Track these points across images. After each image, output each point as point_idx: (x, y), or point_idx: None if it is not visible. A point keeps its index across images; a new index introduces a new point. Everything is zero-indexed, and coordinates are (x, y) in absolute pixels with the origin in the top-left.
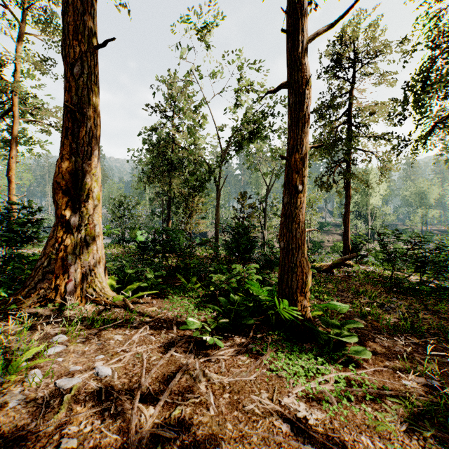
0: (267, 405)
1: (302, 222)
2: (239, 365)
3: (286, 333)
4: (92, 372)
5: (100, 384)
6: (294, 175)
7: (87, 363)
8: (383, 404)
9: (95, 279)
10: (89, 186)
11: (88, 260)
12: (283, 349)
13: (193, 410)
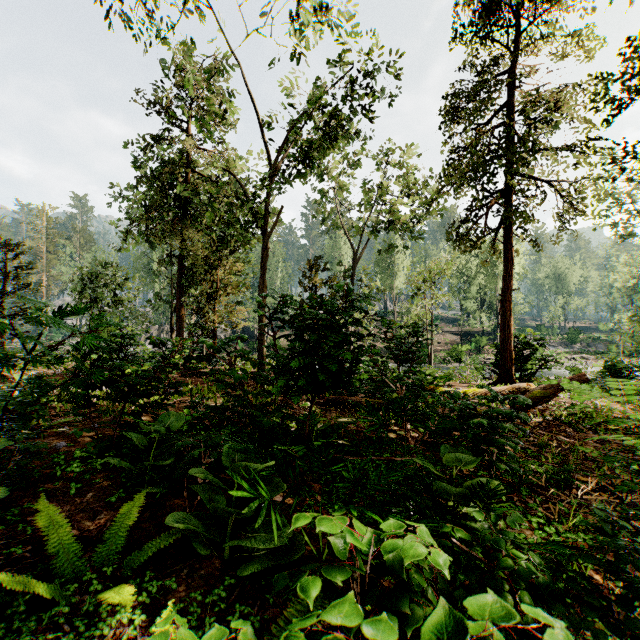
0: None
1: None
2: None
3: None
4: None
5: None
6: None
7: None
8: None
9: None
10: None
11: None
12: None
13: None
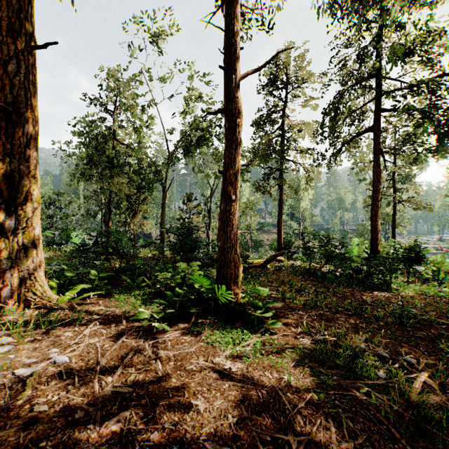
0: (203, 364)
1: (235, 225)
2: (182, 343)
3: (222, 317)
4: (49, 361)
5: (59, 369)
6: (228, 187)
7: (41, 356)
8: (283, 353)
9: (36, 283)
10: (28, 188)
11: (26, 264)
12: (219, 327)
13: (145, 375)
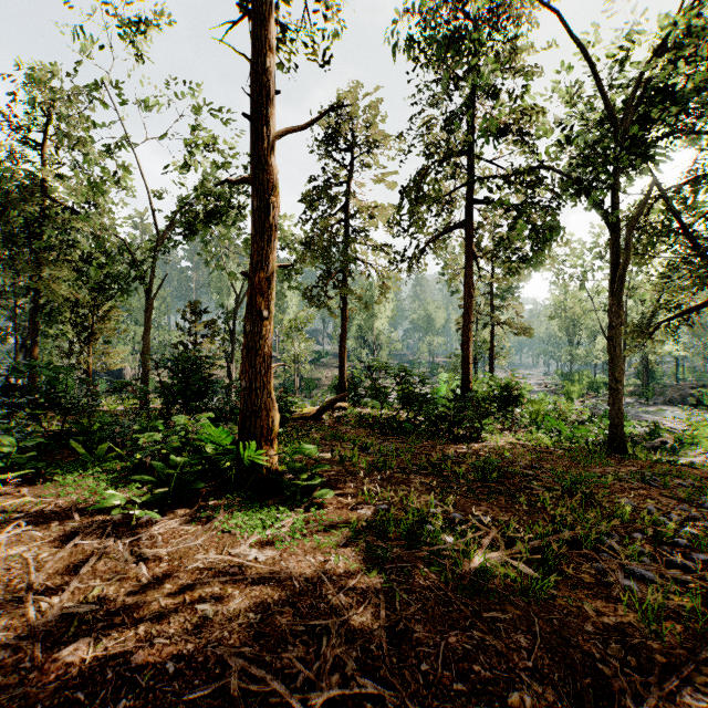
0: (215, 559)
1: (268, 355)
2: (182, 535)
3: (248, 493)
4: None
5: None
6: (258, 298)
7: None
8: (333, 530)
9: None
10: None
11: None
12: (242, 508)
13: (119, 586)
